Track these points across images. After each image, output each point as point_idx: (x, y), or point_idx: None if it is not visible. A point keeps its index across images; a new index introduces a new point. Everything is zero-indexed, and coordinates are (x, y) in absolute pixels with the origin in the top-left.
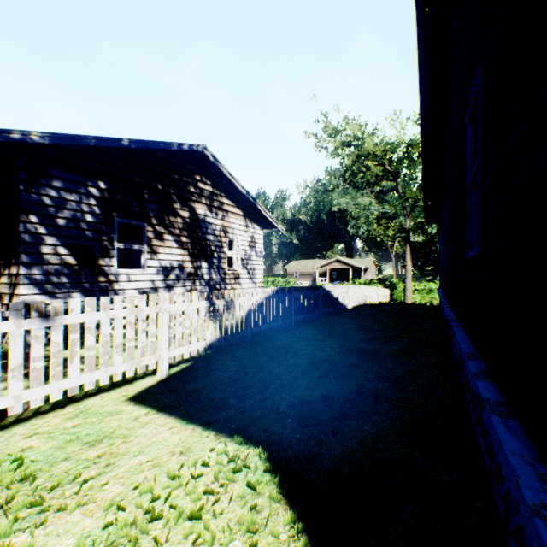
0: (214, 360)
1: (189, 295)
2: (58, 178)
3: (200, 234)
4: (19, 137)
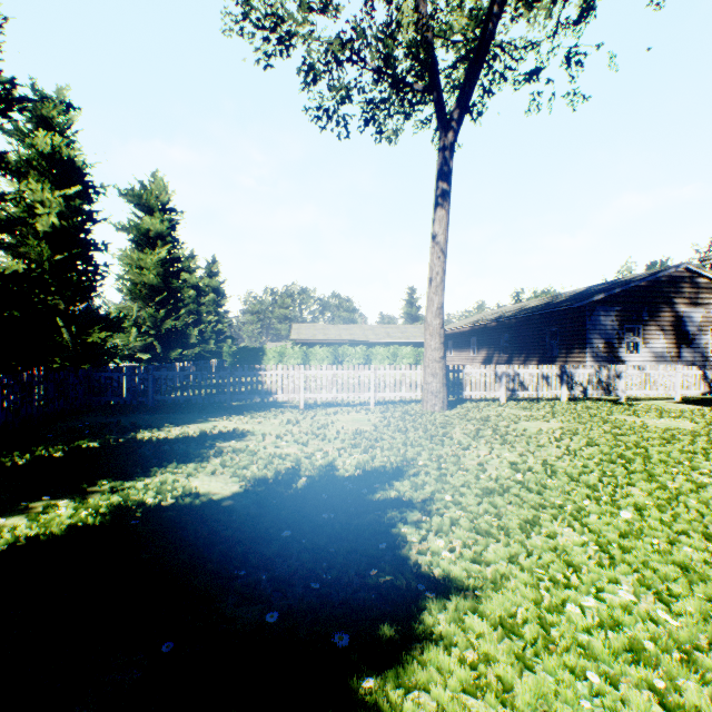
0: (705, 401)
1: (689, 367)
2: (599, 311)
3: (681, 327)
4: (591, 299)
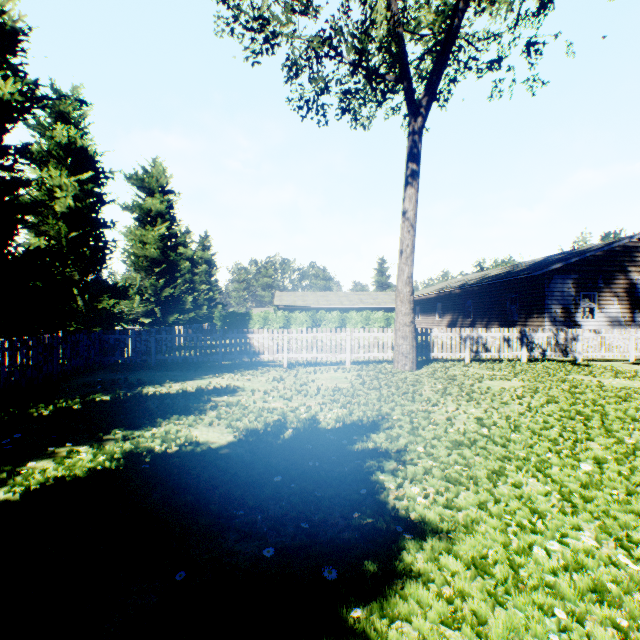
0: None
1: None
2: (556, 278)
3: (634, 293)
4: (549, 268)
